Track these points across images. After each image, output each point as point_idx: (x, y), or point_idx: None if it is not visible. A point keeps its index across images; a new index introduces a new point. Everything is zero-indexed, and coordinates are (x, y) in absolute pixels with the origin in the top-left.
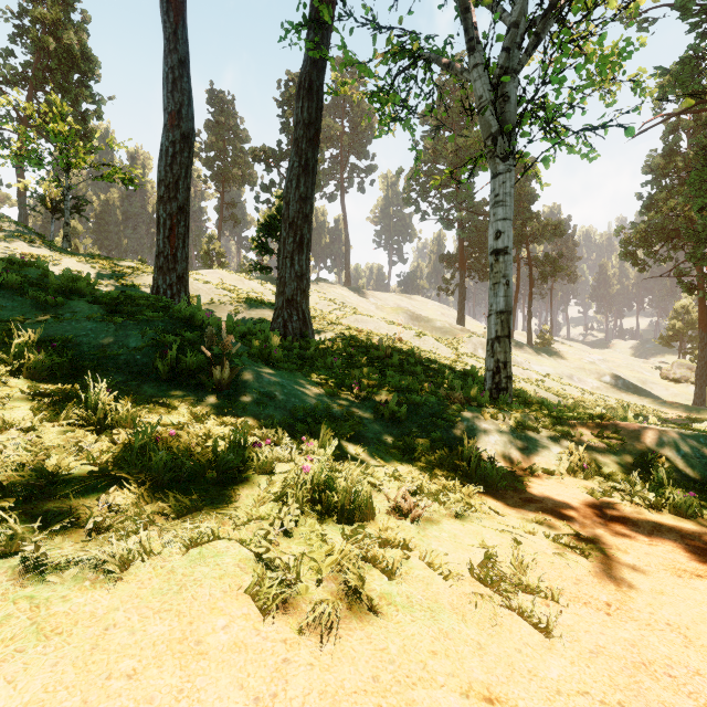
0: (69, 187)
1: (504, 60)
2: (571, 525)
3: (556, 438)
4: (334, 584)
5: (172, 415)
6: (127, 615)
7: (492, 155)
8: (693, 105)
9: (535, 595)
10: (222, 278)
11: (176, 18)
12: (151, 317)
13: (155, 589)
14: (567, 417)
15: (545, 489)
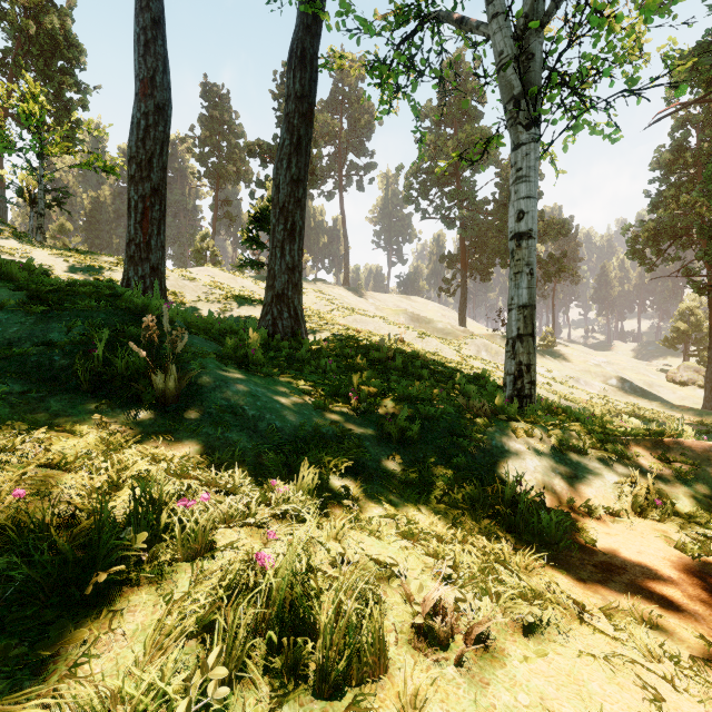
0: (43, 174)
1: (529, 7)
2: (694, 623)
3: (608, 461)
4: None
5: (74, 446)
6: None
7: (513, 122)
8: None
9: None
10: (214, 277)
11: None
12: (87, 306)
13: None
14: (618, 433)
15: (618, 543)
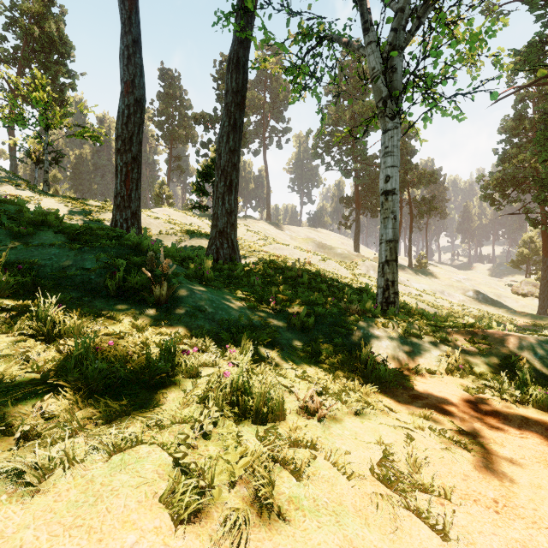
0: (48, 142)
1: (392, 38)
2: (453, 419)
3: (435, 343)
4: (246, 489)
5: (117, 326)
6: (36, 534)
7: (382, 115)
8: (539, 79)
9: (431, 496)
10: (170, 215)
11: (130, 6)
12: (105, 244)
13: (70, 501)
14: (444, 325)
15: (428, 387)
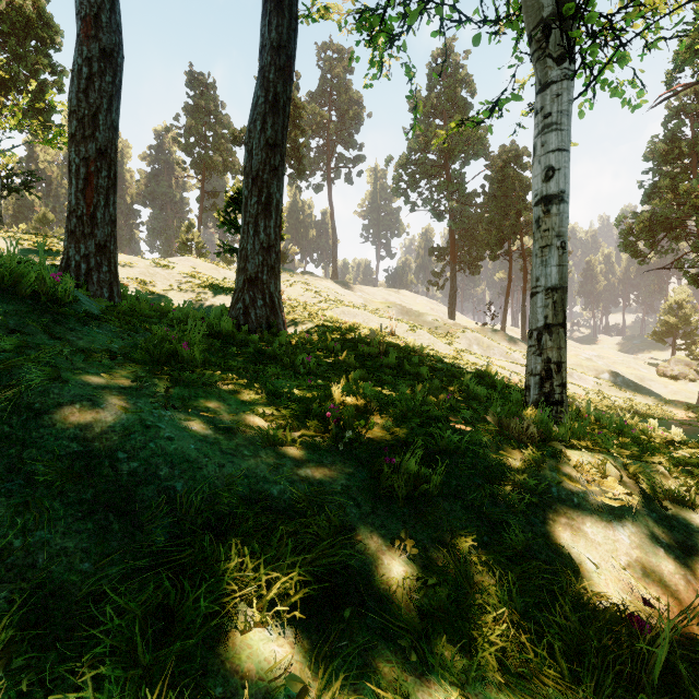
0: None
1: None
2: None
3: None
4: None
5: None
6: None
7: (541, 54)
8: None
9: None
10: (195, 267)
11: None
12: None
13: None
14: None
15: None
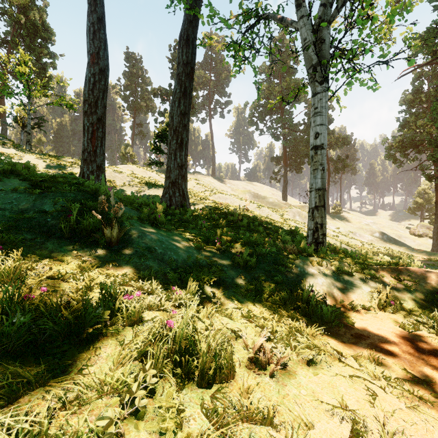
0: (30, 109)
1: (322, 12)
2: (403, 363)
3: (365, 279)
4: None
5: (64, 268)
6: None
7: (312, 80)
8: (436, 58)
9: None
10: (133, 170)
11: None
12: (64, 190)
13: None
14: (372, 263)
15: (367, 324)
